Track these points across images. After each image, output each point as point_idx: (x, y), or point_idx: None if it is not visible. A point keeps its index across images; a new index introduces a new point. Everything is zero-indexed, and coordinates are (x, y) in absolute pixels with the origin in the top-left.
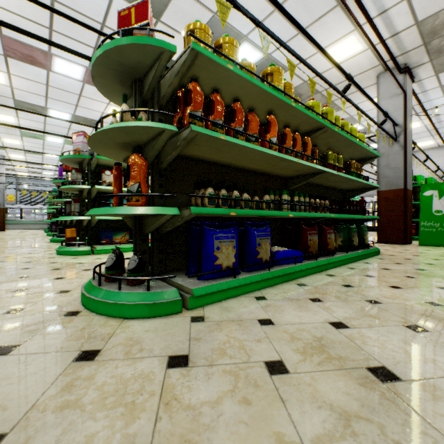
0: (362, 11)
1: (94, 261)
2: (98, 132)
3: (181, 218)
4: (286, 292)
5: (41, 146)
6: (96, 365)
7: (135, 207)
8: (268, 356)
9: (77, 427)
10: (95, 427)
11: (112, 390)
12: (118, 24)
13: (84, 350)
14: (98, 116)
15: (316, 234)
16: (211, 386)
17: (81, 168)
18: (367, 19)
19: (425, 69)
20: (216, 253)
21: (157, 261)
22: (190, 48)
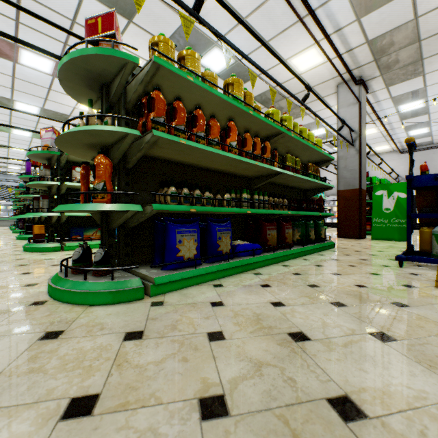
0: (320, 28)
1: (63, 257)
2: (65, 134)
3: (144, 214)
4: (242, 280)
5: (6, 138)
6: (59, 341)
7: (100, 203)
8: (211, 329)
9: (40, 384)
10: (55, 384)
11: (73, 358)
12: (86, 31)
13: (49, 331)
14: (69, 111)
15: (274, 229)
16: (159, 351)
17: (50, 164)
18: (324, 35)
19: (377, 82)
20: (178, 246)
21: (123, 254)
22: (152, 61)
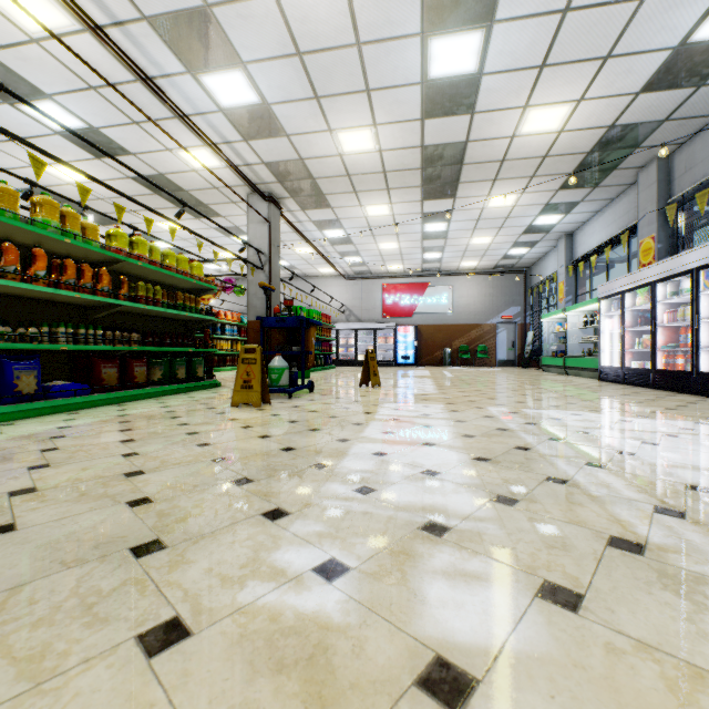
0: (201, 136)
1: None
2: None
3: None
4: (46, 419)
5: None
6: None
7: None
8: None
9: None
10: None
11: None
12: None
13: None
14: None
15: (115, 367)
16: None
17: None
18: (209, 145)
19: (291, 202)
20: None
21: None
22: None
